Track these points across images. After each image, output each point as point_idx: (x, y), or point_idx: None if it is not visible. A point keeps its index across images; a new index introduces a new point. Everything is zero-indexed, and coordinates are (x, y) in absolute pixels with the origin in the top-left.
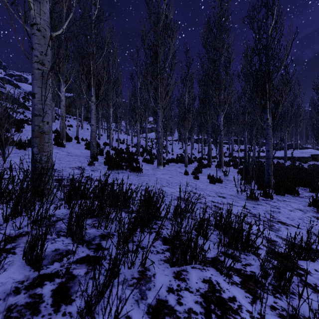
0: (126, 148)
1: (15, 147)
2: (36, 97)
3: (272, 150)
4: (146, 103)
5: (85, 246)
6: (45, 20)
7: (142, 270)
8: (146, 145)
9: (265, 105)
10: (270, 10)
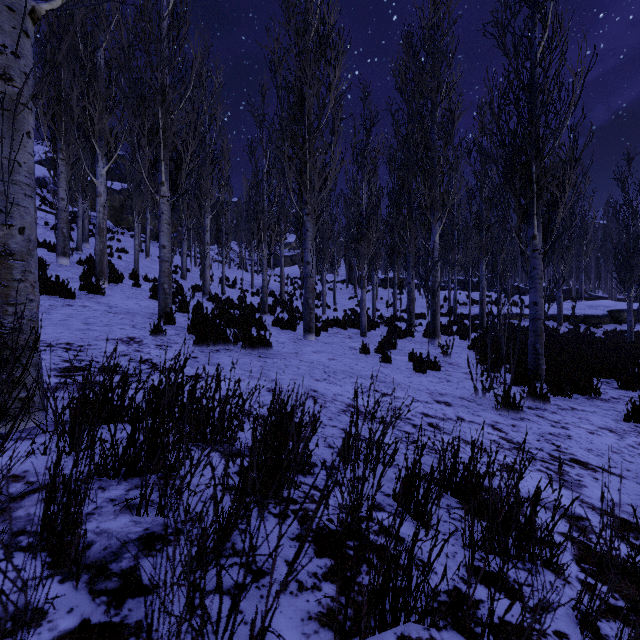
0: (240, 297)
1: None
2: None
3: (544, 301)
4: (282, 206)
5: (86, 585)
6: None
7: None
8: (281, 292)
9: (530, 209)
10: (539, 9)
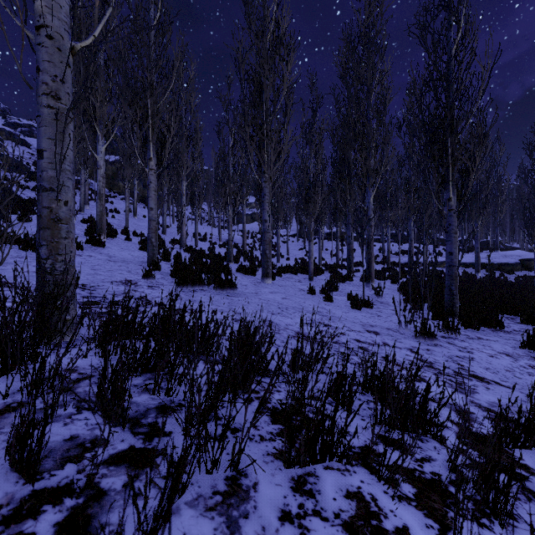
0: (210, 248)
1: (17, 246)
2: (44, 158)
3: (458, 252)
4: (244, 173)
5: (129, 429)
6: (62, 19)
7: (232, 475)
8: (243, 244)
9: (446, 176)
10: (454, 13)
